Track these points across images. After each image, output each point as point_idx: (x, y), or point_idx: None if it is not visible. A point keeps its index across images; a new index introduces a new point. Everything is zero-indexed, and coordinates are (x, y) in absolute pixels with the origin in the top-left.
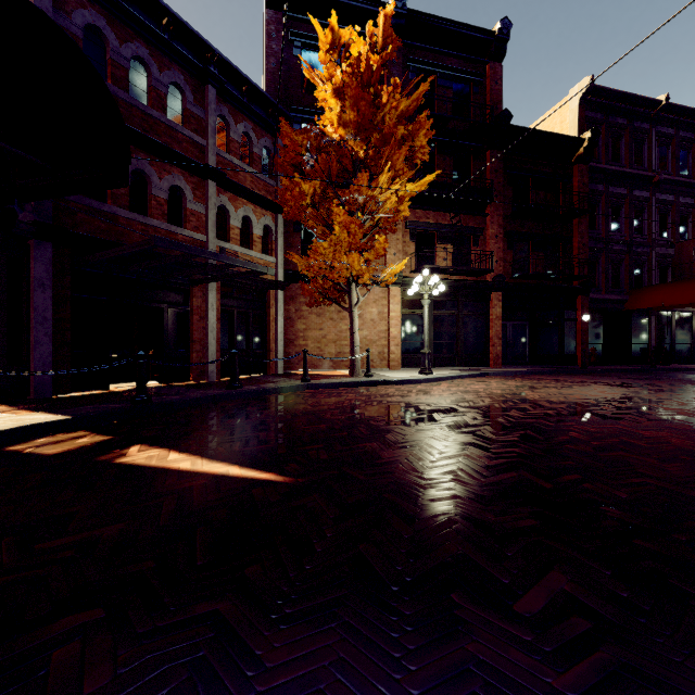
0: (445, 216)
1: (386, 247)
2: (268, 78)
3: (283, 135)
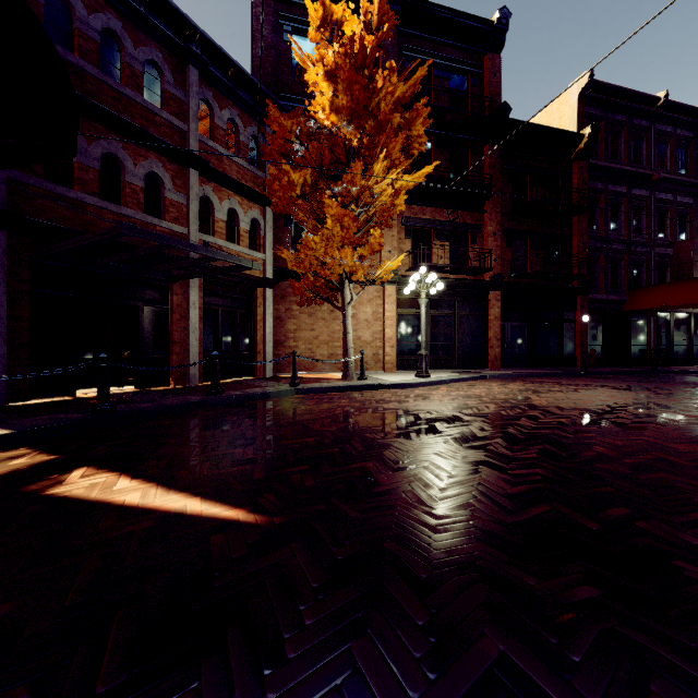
0: (442, 212)
1: (381, 241)
2: (256, 64)
3: (271, 119)
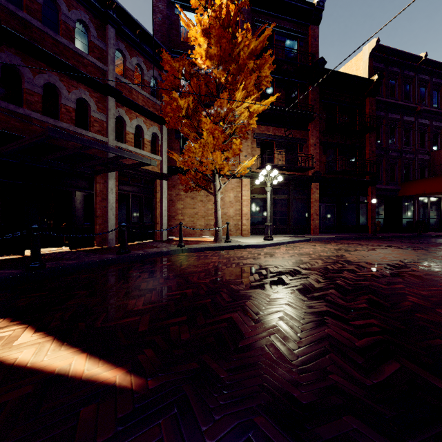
0: (280, 130)
1: (240, 147)
2: (156, 28)
3: (164, 62)
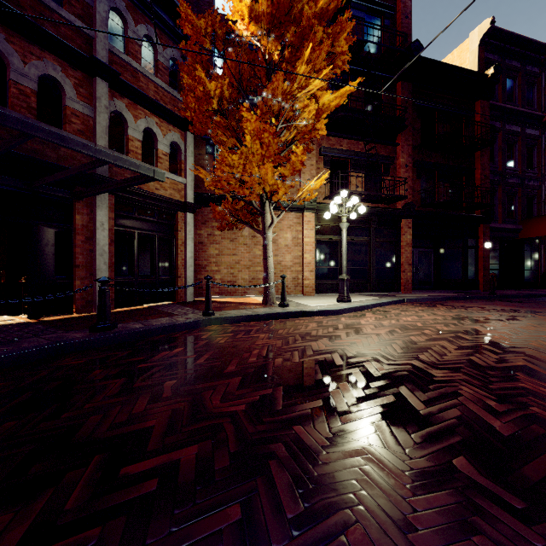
0: (358, 144)
1: (303, 159)
2: None
3: (182, 18)
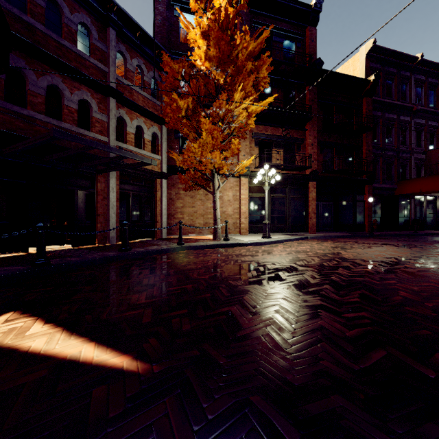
0: (278, 130)
1: (239, 147)
2: (156, 30)
3: (164, 64)
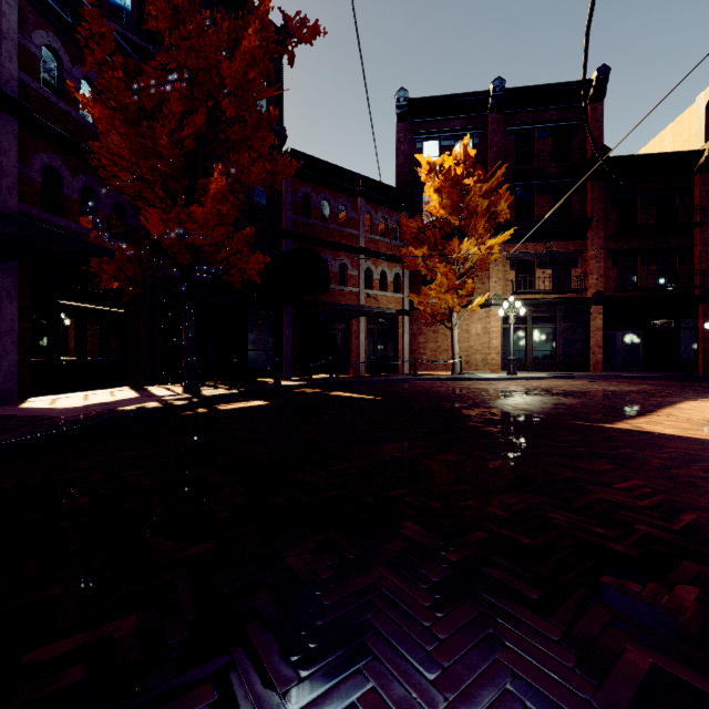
0: (544, 245)
1: (473, 286)
2: (398, 170)
3: (403, 225)
